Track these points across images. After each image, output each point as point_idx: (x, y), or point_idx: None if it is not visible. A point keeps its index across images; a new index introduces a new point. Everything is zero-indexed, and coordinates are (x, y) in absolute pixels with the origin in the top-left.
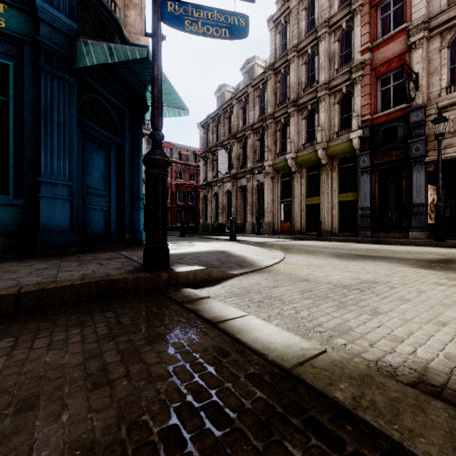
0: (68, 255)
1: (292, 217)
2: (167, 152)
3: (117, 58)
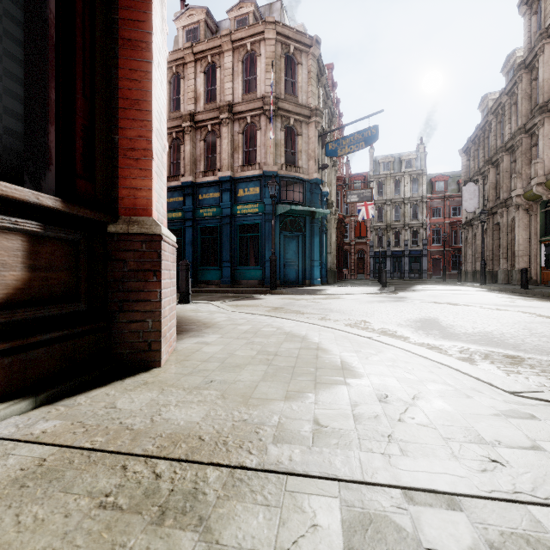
0: None
1: None
2: (440, 186)
3: (284, 210)
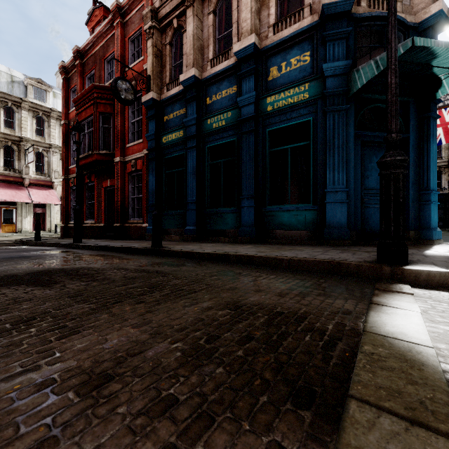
0: (344, 246)
1: None
2: None
3: (382, 66)
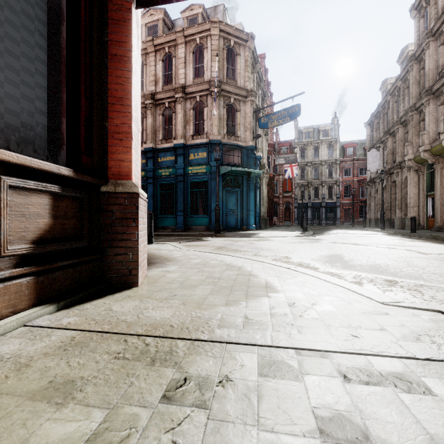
0: None
1: (434, 212)
2: (350, 151)
3: (226, 171)
